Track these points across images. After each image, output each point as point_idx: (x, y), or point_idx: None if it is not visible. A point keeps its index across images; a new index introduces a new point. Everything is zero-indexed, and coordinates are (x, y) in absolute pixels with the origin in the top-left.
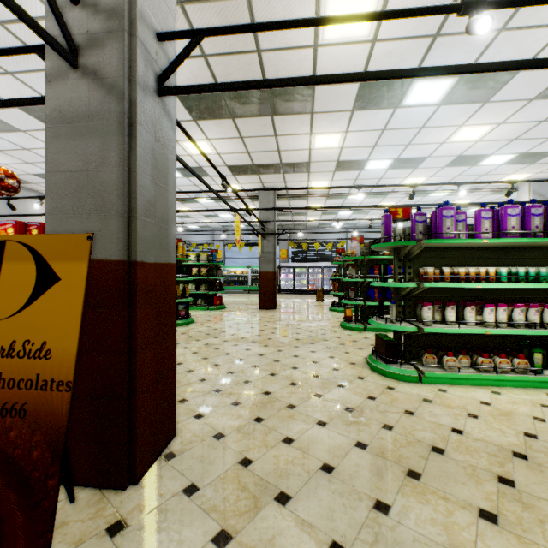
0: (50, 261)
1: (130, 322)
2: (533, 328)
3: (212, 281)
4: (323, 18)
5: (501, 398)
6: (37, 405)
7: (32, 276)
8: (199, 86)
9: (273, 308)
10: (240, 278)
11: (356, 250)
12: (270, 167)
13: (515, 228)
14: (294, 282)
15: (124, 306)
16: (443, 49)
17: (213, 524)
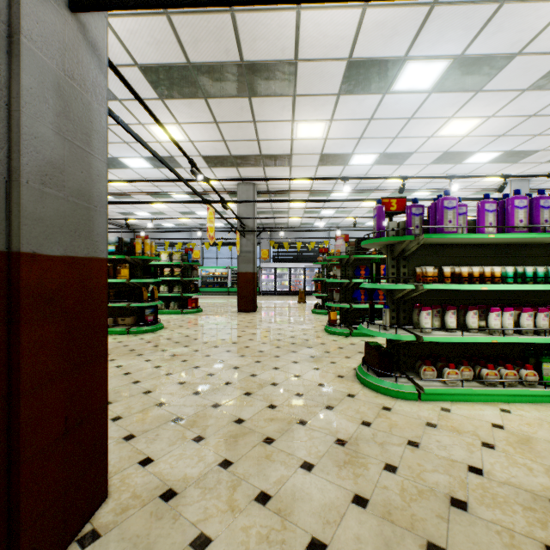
0: None
1: (10, 348)
2: (542, 335)
3: (187, 282)
4: None
5: (513, 418)
6: None
7: None
8: None
9: (253, 311)
10: (219, 279)
11: (341, 249)
12: (249, 159)
13: (523, 221)
14: (276, 284)
15: None
16: (441, 22)
17: None
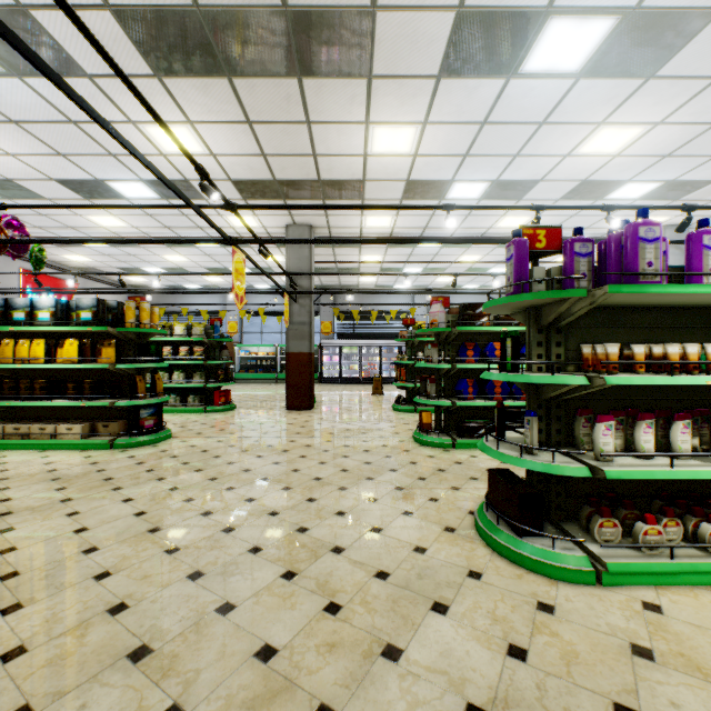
0: None
1: None
2: None
3: (213, 367)
4: None
5: None
6: None
7: None
8: None
9: (309, 408)
10: (264, 362)
11: (439, 318)
12: (301, 186)
13: None
14: (342, 368)
15: None
16: None
17: None
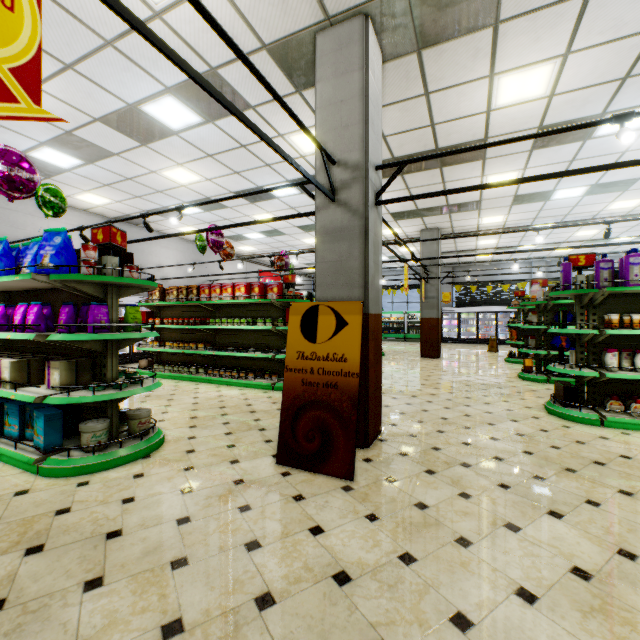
0: (342, 315)
1: (365, 350)
2: None
3: None
4: (494, 143)
5: None
6: (342, 383)
7: (334, 322)
8: (403, 197)
9: (437, 357)
10: (394, 325)
11: (537, 294)
12: (434, 209)
13: None
14: (460, 330)
15: (363, 340)
16: (638, 85)
17: (422, 467)
